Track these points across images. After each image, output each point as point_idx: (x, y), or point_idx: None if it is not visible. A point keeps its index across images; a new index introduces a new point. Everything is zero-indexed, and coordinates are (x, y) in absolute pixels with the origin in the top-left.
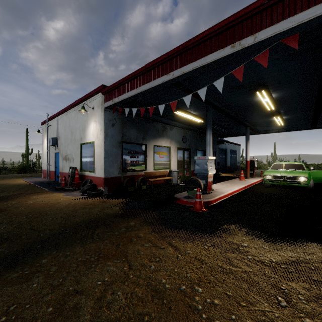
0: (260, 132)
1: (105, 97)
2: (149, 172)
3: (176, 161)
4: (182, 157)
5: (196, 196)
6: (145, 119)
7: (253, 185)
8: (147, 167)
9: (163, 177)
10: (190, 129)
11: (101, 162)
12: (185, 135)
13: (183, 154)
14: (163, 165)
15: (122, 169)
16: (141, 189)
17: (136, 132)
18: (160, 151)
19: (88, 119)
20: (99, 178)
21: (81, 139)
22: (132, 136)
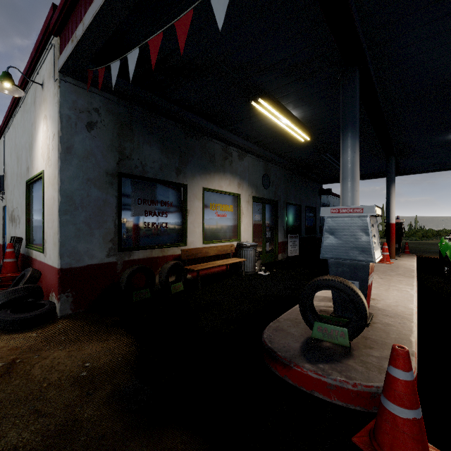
0: (401, 172)
1: (61, 40)
2: (193, 248)
3: (251, 224)
4: (261, 217)
5: (394, 390)
6: (182, 126)
7: (417, 275)
8: (187, 238)
9: (225, 260)
10: (277, 162)
11: (54, 224)
12: (268, 173)
13: (263, 210)
14: (225, 233)
15: (118, 243)
16: (169, 294)
17: (159, 152)
18: (217, 202)
19: (36, 118)
20: (51, 270)
21: (28, 169)
22: (148, 161)
